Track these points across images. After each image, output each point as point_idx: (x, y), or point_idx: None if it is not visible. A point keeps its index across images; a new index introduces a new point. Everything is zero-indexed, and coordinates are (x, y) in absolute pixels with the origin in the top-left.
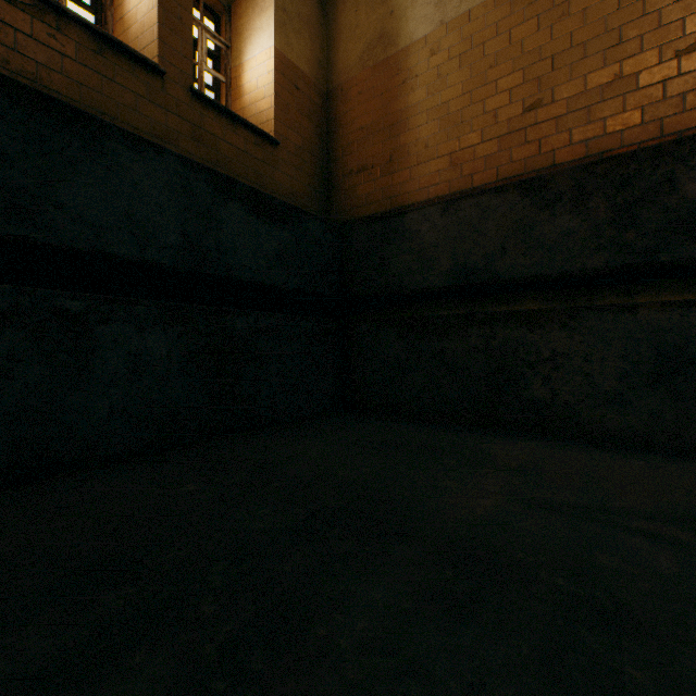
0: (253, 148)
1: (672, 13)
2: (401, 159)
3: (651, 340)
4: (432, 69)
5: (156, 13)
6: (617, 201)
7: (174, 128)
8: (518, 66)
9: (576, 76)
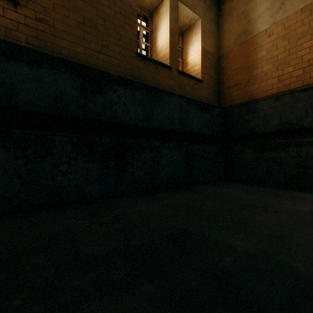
0: (194, 85)
1: None
2: (253, 80)
3: None
4: (269, 42)
5: (168, 49)
6: None
7: (173, 85)
8: None
9: None
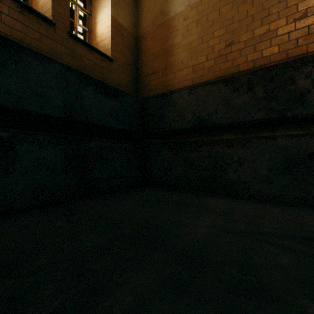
0: (100, 62)
1: (292, 1)
2: (170, 68)
3: (283, 152)
4: (184, 26)
5: None
6: (267, 88)
7: (60, 51)
8: (223, 26)
9: (249, 30)
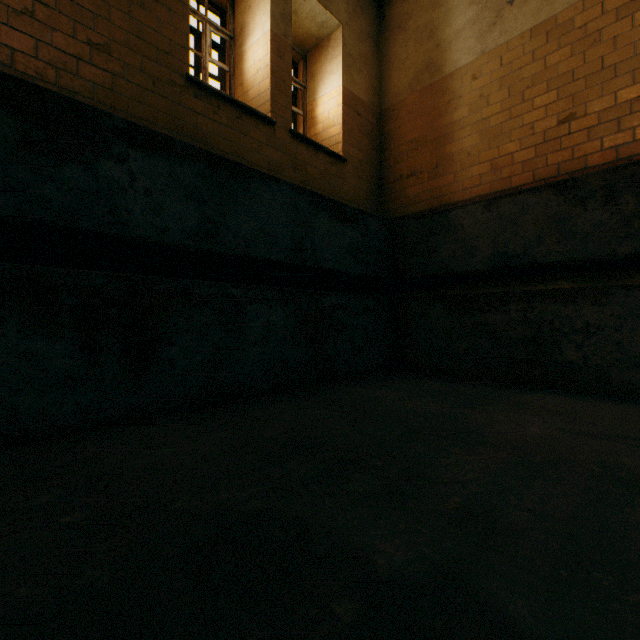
0: (329, 167)
1: None
2: (446, 165)
3: None
4: (474, 91)
5: (269, 81)
6: None
7: (280, 162)
8: (552, 86)
9: (607, 93)
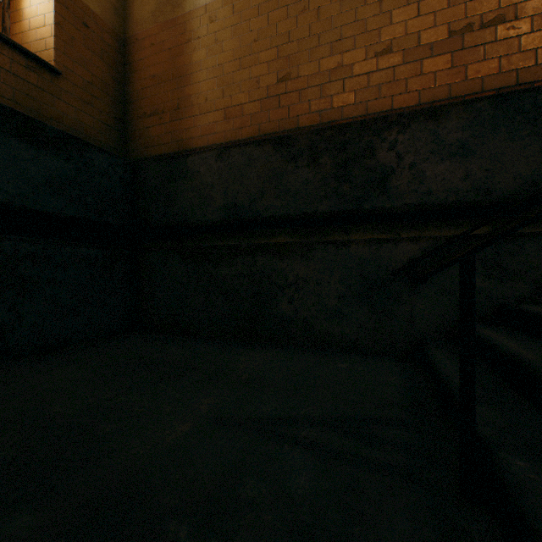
0: (25, 71)
1: (373, 23)
2: (187, 108)
3: (359, 268)
4: (211, 34)
5: None
6: (338, 160)
7: None
8: (274, 44)
9: (314, 59)
